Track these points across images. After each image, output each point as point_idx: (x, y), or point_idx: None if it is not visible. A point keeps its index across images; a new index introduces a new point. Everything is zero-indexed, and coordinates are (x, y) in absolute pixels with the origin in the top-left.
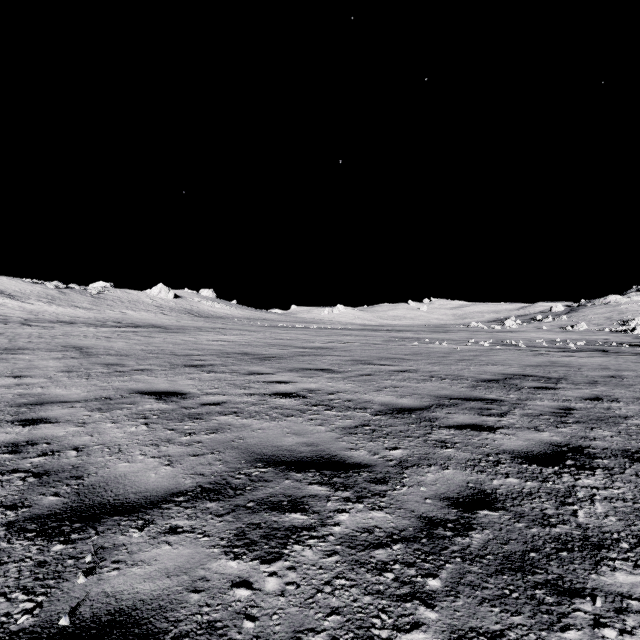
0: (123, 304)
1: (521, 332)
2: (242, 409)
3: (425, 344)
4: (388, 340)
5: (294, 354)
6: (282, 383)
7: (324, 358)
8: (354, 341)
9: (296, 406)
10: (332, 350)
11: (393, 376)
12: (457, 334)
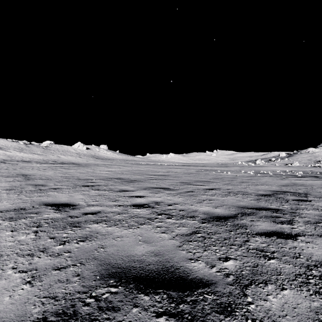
0: (59, 152)
1: (265, 167)
2: (110, 218)
3: (218, 173)
4: (198, 171)
5: (147, 179)
6: (139, 197)
7: (164, 181)
8: (180, 171)
9: (147, 215)
10: (168, 176)
11: (206, 192)
12: (233, 168)
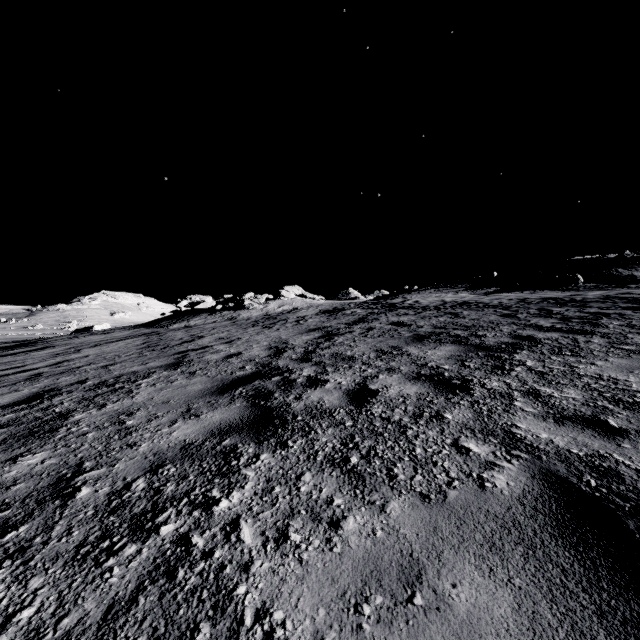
0: None
1: None
2: None
3: None
4: None
5: None
6: None
7: None
8: None
9: None
10: None
11: None
12: None
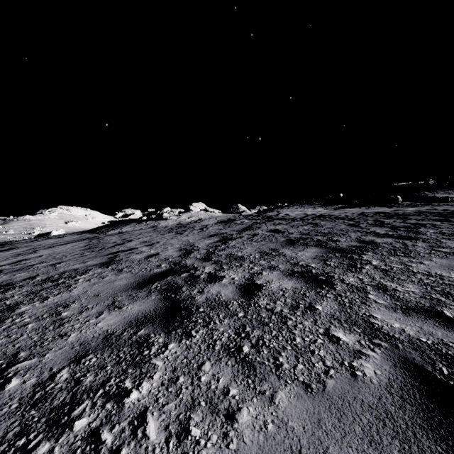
0: None
1: None
2: None
3: None
4: None
5: None
6: None
7: None
8: None
9: None
10: None
11: None
12: None
